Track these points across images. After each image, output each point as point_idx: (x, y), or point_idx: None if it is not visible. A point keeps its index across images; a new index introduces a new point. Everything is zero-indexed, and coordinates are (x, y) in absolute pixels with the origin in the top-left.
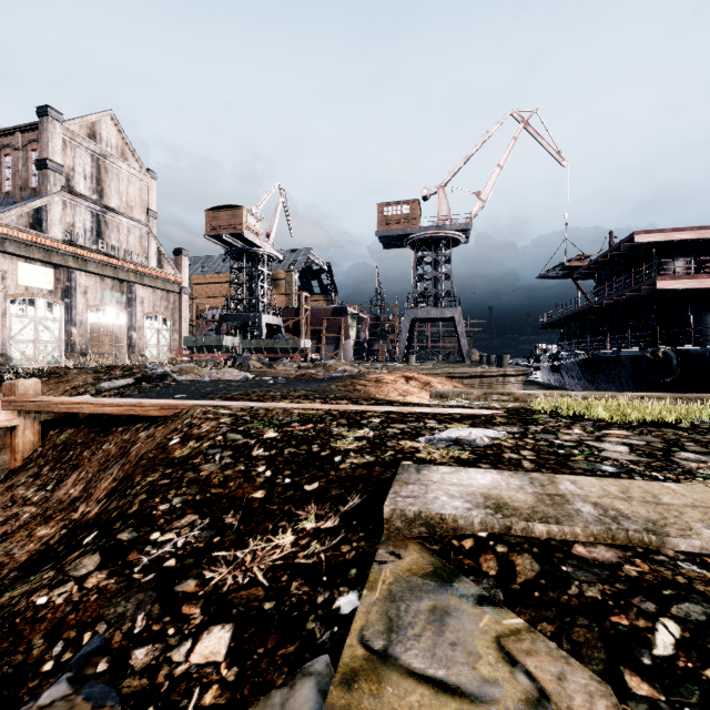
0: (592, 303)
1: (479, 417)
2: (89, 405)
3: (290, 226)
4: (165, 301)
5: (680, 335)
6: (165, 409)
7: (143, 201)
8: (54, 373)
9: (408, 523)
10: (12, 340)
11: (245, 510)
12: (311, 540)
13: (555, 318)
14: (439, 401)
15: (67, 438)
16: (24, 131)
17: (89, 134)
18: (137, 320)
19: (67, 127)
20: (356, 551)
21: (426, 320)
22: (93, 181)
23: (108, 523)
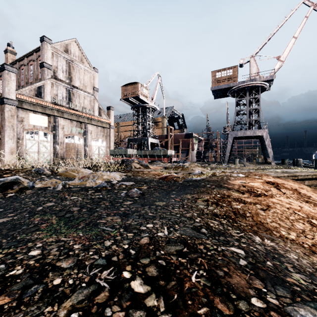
0: None
1: None
2: None
3: (163, 94)
4: (102, 132)
5: None
6: None
7: (91, 83)
8: None
9: None
10: (27, 151)
11: None
12: None
13: None
14: None
15: None
16: (37, 51)
17: (64, 50)
18: (88, 141)
19: (53, 46)
20: None
21: (241, 138)
22: (67, 73)
23: None
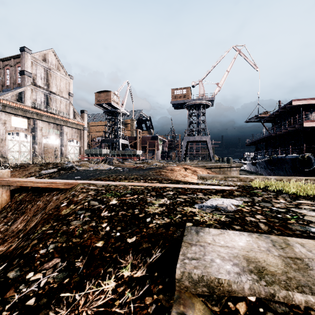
0: (271, 133)
1: (225, 191)
2: (30, 182)
3: (132, 100)
4: (77, 133)
5: (314, 148)
6: (66, 185)
7: (67, 89)
8: (23, 166)
9: (194, 283)
10: (9, 151)
11: (89, 256)
12: (125, 288)
13: (253, 141)
14: (202, 180)
15: (22, 198)
16: (15, 58)
17: (43, 59)
18: (64, 142)
19: (33, 56)
20: (156, 305)
21: (193, 141)
22: (45, 80)
23: (13, 258)
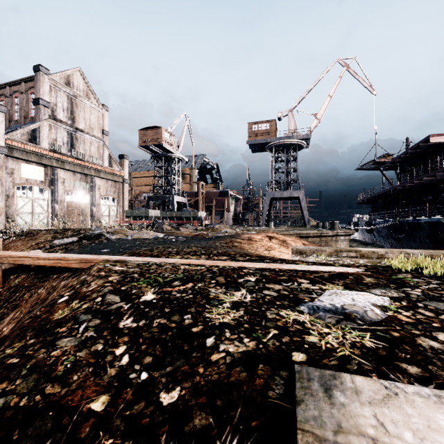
0: (397, 186)
1: (347, 276)
2: (28, 258)
3: (192, 140)
4: (114, 187)
5: None
6: (83, 263)
7: (100, 124)
8: (30, 233)
9: None
10: (18, 212)
11: None
12: None
13: (368, 197)
14: (300, 256)
15: (19, 282)
16: (26, 81)
17: (66, 83)
18: (96, 199)
19: (52, 78)
20: None
21: (280, 198)
22: (68, 112)
23: None
